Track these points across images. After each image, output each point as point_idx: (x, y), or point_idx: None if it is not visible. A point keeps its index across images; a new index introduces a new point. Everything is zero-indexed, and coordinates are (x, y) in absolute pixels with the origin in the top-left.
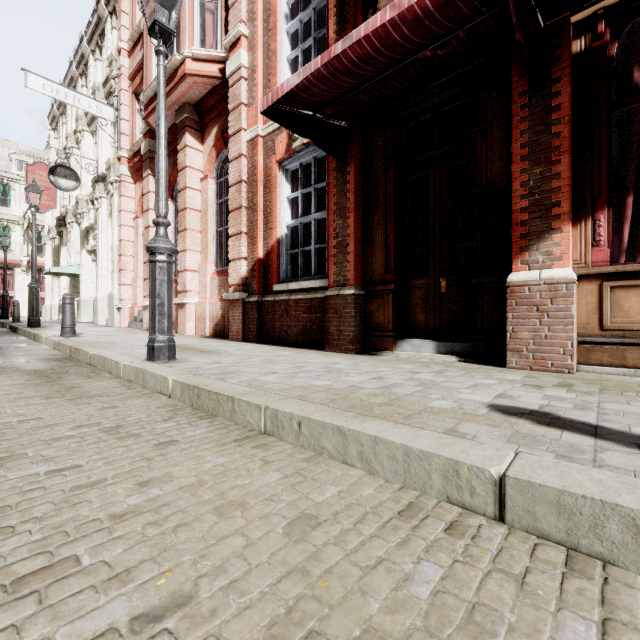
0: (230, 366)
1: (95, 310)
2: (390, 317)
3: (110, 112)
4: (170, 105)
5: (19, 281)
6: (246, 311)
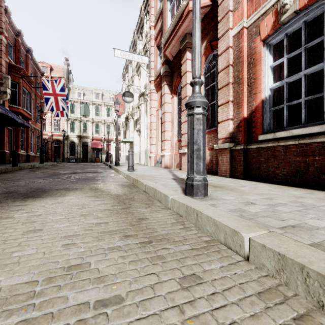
0: (276, 211)
1: (139, 158)
2: None
3: (146, 59)
4: (177, 38)
5: (112, 146)
6: (233, 156)
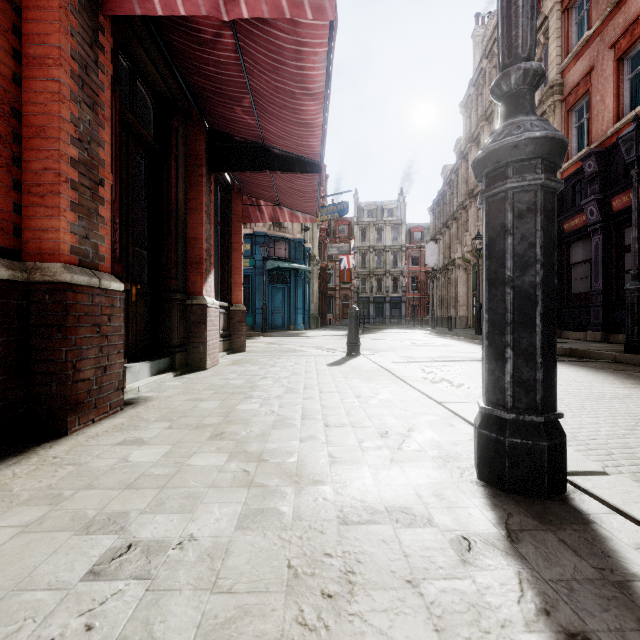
0: (384, 416)
1: None
2: None
3: None
4: None
5: None
6: None
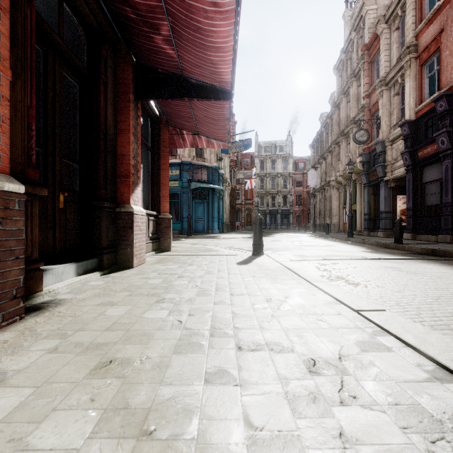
0: (302, 331)
1: None
2: (36, 239)
3: None
4: None
5: None
6: None
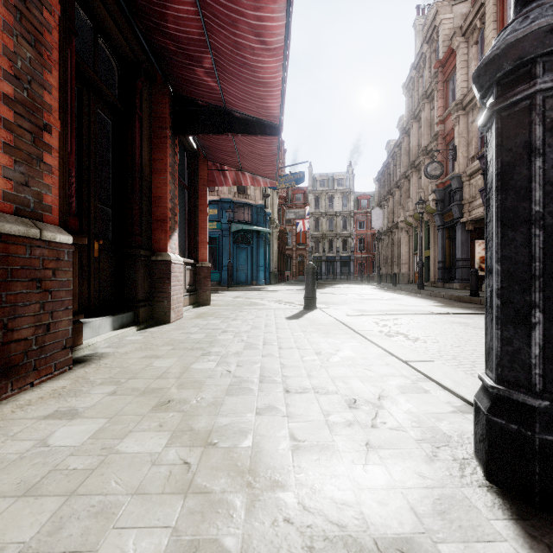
0: (348, 378)
1: None
2: (77, 290)
3: None
4: None
5: None
6: None
